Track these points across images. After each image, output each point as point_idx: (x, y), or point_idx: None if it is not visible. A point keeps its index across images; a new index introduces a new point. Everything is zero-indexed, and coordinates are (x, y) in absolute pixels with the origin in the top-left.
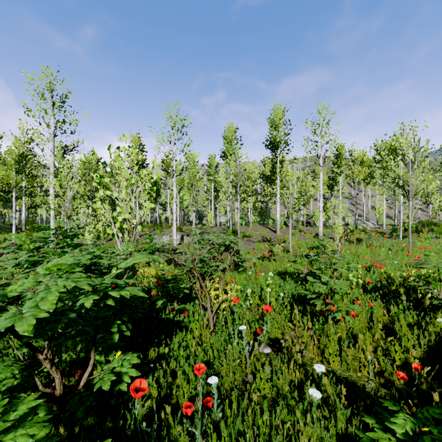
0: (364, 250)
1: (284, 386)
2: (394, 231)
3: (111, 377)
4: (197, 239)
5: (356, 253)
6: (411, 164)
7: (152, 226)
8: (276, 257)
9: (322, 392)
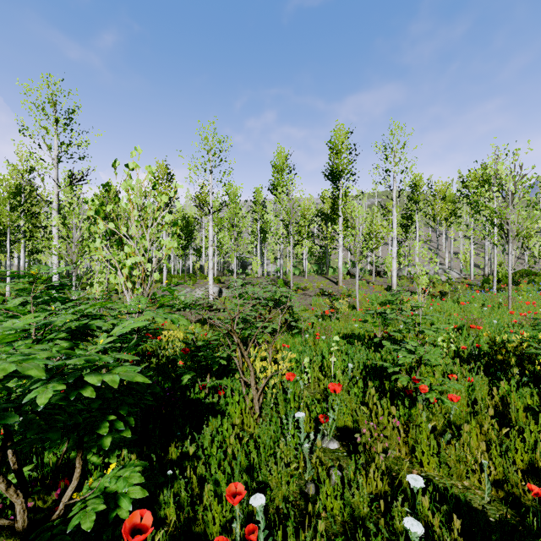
0: (451, 306)
1: (361, 504)
2: (485, 282)
3: (98, 506)
4: (239, 292)
5: (440, 310)
6: (511, 197)
7: (184, 276)
8: (340, 315)
9: (421, 518)
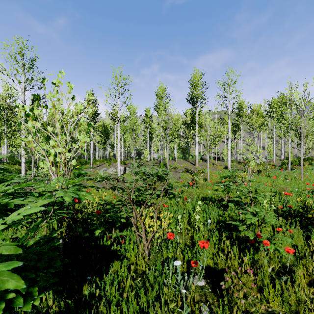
0: (265, 179)
1: None
2: (282, 164)
3: None
4: (135, 171)
5: (259, 181)
6: (303, 112)
7: (103, 160)
8: (198, 185)
9: None
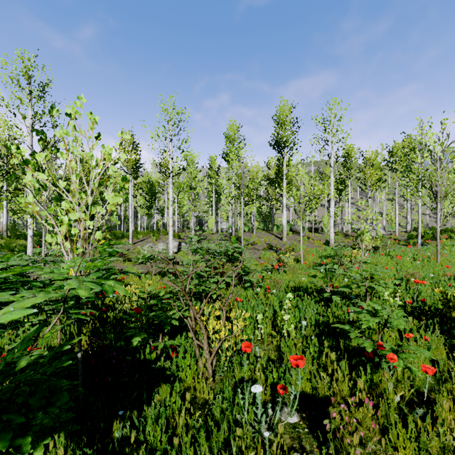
0: (385, 259)
1: None
2: (409, 237)
3: None
4: (194, 248)
5: (375, 263)
6: (440, 162)
7: (148, 232)
8: (287, 268)
9: None
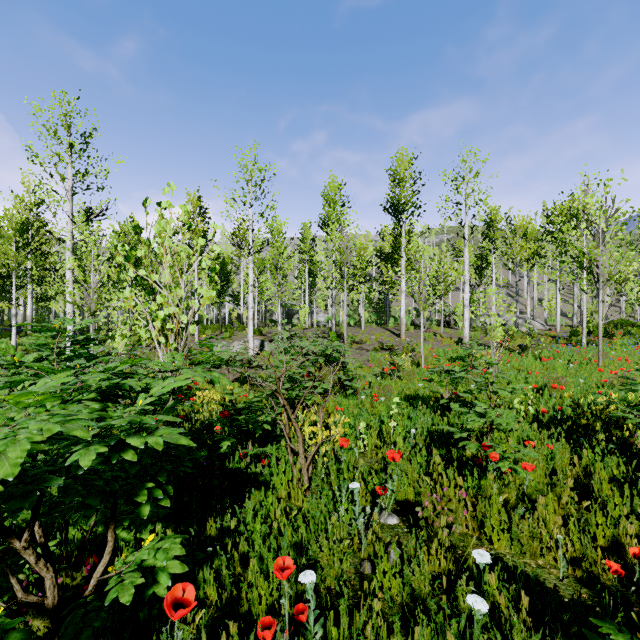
0: (532, 362)
1: (422, 584)
2: (572, 334)
3: (136, 579)
4: (284, 346)
5: (519, 367)
6: (602, 235)
7: (219, 327)
8: (402, 373)
9: (487, 597)
